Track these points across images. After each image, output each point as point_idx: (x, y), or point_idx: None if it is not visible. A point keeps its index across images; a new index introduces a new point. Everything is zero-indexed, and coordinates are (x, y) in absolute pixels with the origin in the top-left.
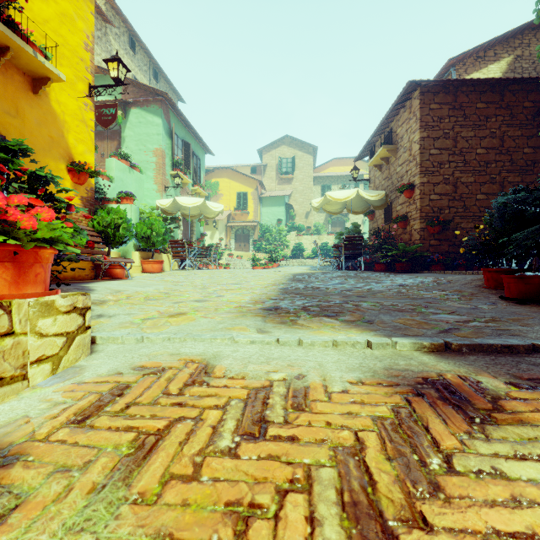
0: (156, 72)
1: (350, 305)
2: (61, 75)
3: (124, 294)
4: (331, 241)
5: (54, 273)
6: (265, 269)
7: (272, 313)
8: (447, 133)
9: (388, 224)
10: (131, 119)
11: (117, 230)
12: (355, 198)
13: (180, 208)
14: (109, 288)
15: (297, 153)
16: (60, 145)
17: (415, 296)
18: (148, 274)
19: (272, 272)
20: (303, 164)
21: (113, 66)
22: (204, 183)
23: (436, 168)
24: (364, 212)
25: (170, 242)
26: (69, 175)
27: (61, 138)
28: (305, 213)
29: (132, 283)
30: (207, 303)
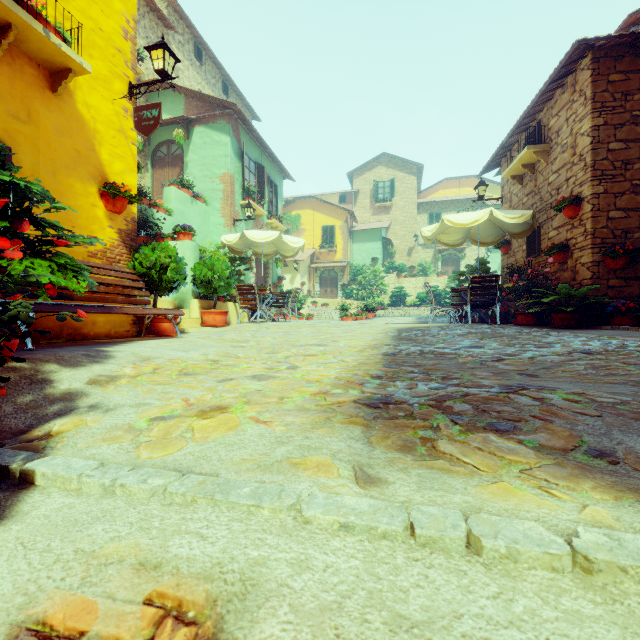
0: (226, 86)
1: (528, 400)
2: (84, 64)
3: (152, 363)
4: (441, 284)
5: (81, 330)
6: (357, 321)
7: (380, 416)
8: (638, 116)
9: (534, 258)
10: (194, 140)
11: (165, 273)
12: (484, 224)
13: (252, 246)
14: (136, 353)
15: (397, 175)
16: (89, 161)
17: (637, 378)
18: (208, 329)
19: (368, 325)
20: (404, 187)
21: (157, 55)
22: (282, 215)
23: (619, 170)
24: (495, 242)
25: (237, 288)
26: (102, 200)
27: (90, 153)
28: (408, 250)
29: (176, 345)
30: (269, 383)
